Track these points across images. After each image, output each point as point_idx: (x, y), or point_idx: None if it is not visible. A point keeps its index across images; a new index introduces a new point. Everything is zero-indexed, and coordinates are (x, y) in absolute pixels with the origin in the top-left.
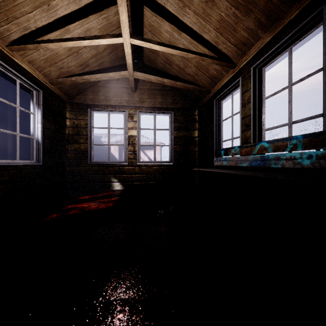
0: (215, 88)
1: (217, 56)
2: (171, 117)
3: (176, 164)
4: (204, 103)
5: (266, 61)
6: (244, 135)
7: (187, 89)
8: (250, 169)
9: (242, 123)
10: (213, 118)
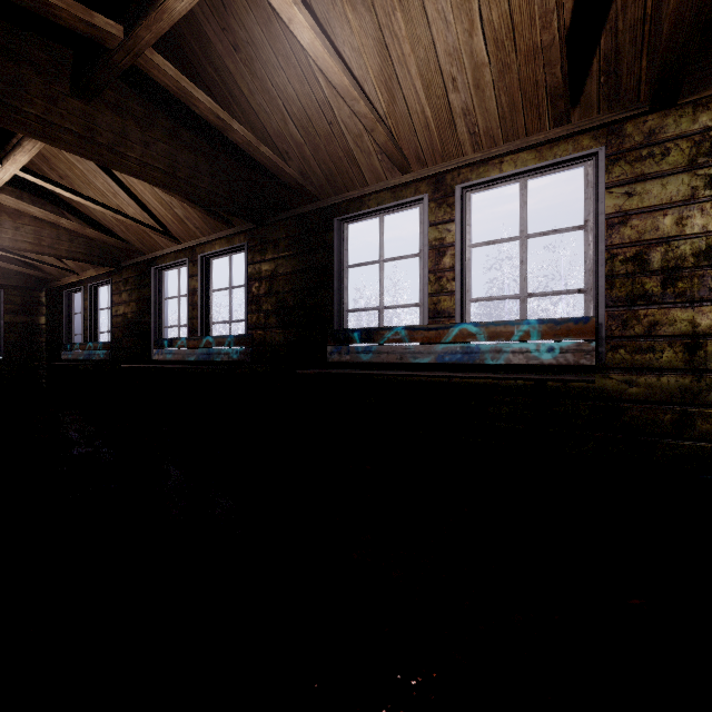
0: (65, 280)
1: (60, 262)
2: (1, 297)
3: (9, 358)
4: (54, 287)
5: (98, 285)
6: (86, 334)
7: (29, 267)
8: (89, 362)
9: (85, 324)
10: (64, 309)
